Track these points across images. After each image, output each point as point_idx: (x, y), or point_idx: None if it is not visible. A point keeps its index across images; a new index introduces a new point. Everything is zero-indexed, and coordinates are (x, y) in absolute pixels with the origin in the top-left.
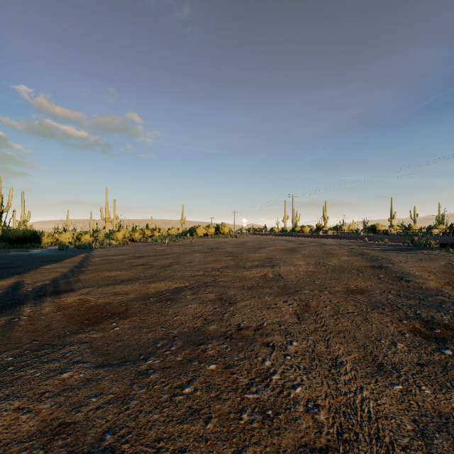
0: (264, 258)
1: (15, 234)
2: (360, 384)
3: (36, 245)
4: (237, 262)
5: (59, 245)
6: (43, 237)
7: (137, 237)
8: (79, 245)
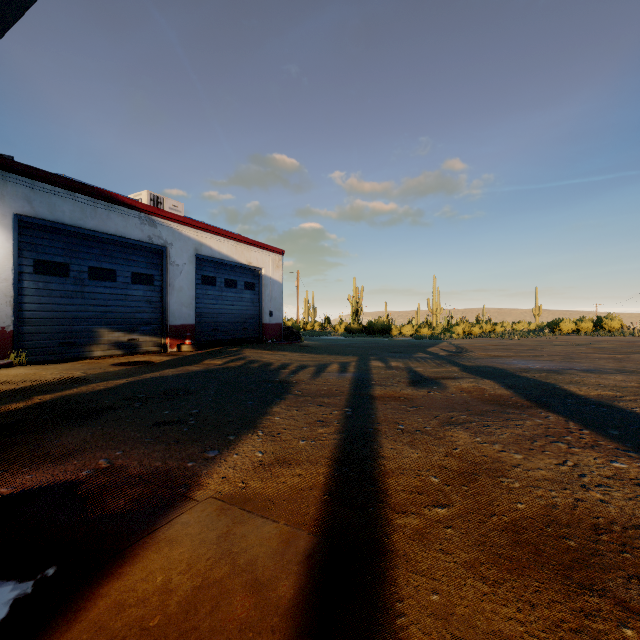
0: (635, 351)
1: (376, 326)
2: (604, 366)
3: (389, 335)
4: (598, 351)
5: (414, 336)
6: (392, 329)
7: (476, 331)
8: (425, 337)
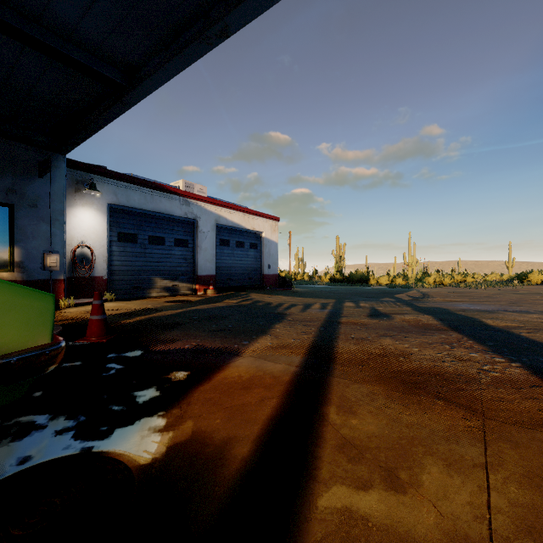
0: None
1: (356, 277)
2: (537, 309)
3: (367, 285)
4: None
5: (389, 285)
6: (370, 279)
7: (446, 282)
8: (399, 286)
